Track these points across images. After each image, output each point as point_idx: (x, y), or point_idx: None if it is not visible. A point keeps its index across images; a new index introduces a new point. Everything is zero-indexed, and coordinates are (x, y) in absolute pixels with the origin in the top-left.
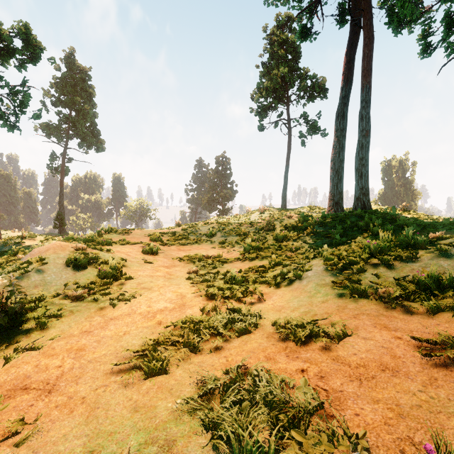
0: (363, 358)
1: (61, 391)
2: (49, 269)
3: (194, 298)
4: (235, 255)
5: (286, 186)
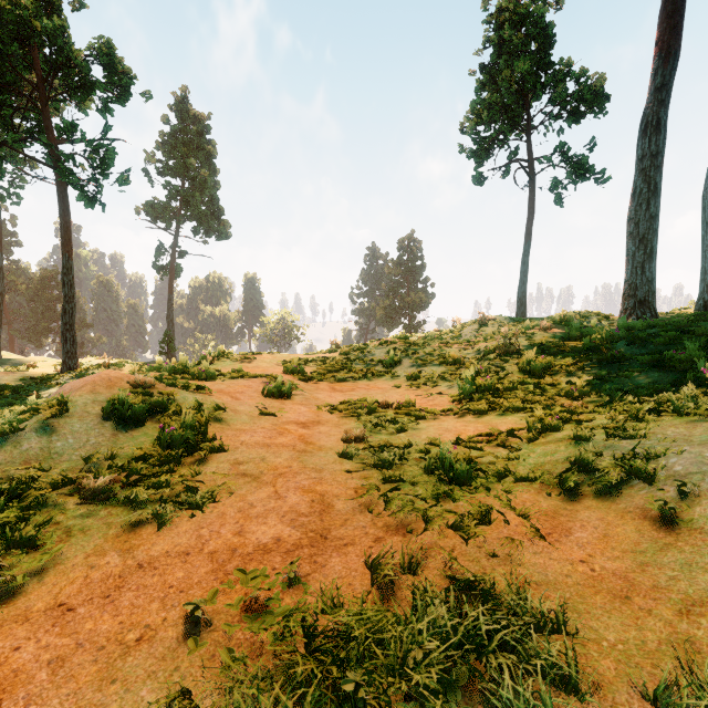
0: None
1: None
2: (66, 426)
3: (352, 514)
4: (440, 403)
5: (525, 280)
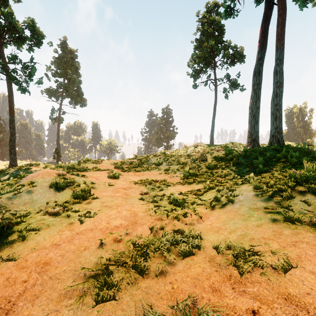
0: None
1: (16, 314)
2: (36, 190)
3: (144, 216)
4: (176, 180)
5: (213, 128)
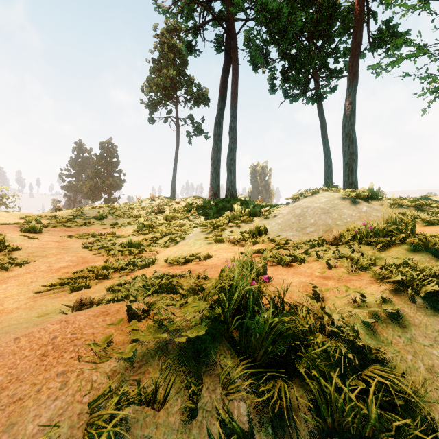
0: (216, 263)
1: None
2: None
3: (96, 257)
4: (128, 233)
5: (175, 178)
